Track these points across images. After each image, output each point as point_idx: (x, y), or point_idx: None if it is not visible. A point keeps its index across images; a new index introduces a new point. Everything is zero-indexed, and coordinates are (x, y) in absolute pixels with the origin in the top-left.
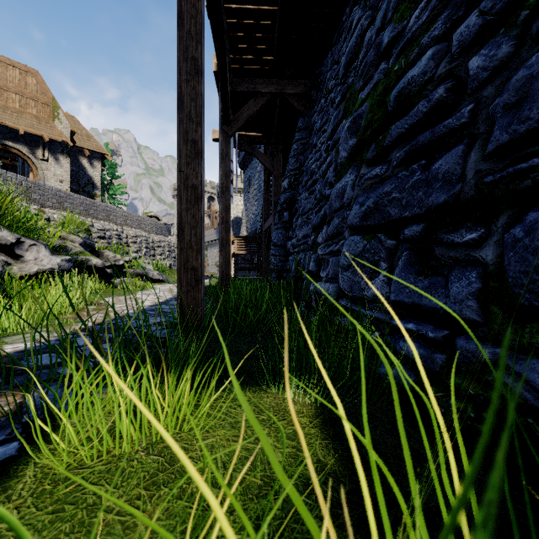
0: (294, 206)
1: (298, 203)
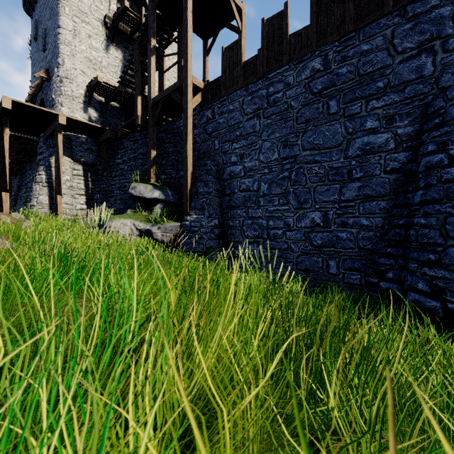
0: (17, 201)
1: (18, 201)
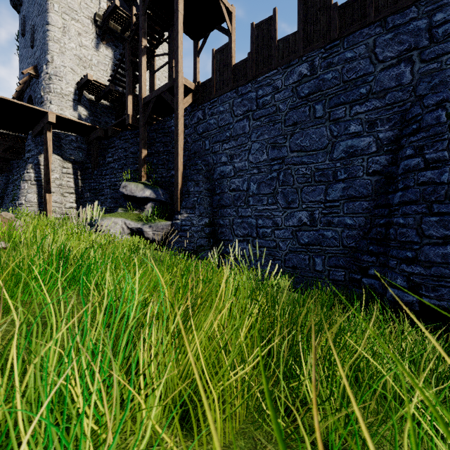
0: (3, 199)
1: (5, 199)
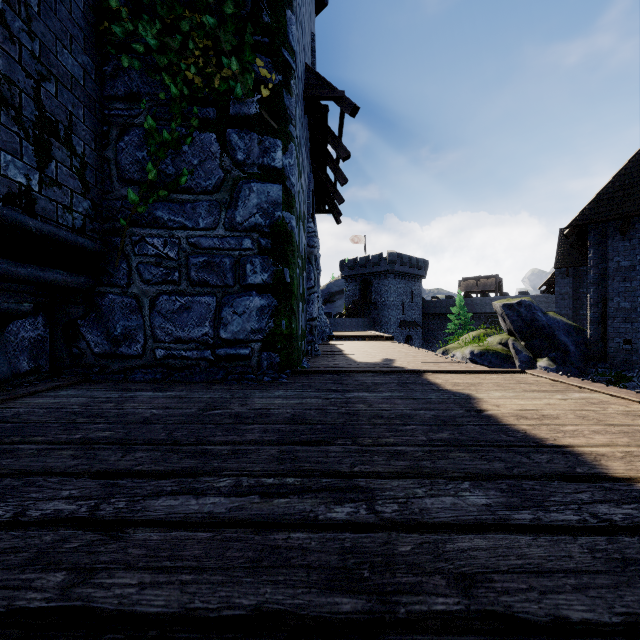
0: None
1: None
